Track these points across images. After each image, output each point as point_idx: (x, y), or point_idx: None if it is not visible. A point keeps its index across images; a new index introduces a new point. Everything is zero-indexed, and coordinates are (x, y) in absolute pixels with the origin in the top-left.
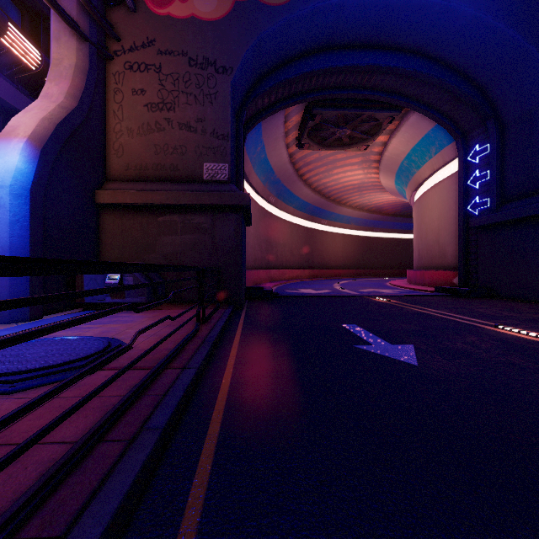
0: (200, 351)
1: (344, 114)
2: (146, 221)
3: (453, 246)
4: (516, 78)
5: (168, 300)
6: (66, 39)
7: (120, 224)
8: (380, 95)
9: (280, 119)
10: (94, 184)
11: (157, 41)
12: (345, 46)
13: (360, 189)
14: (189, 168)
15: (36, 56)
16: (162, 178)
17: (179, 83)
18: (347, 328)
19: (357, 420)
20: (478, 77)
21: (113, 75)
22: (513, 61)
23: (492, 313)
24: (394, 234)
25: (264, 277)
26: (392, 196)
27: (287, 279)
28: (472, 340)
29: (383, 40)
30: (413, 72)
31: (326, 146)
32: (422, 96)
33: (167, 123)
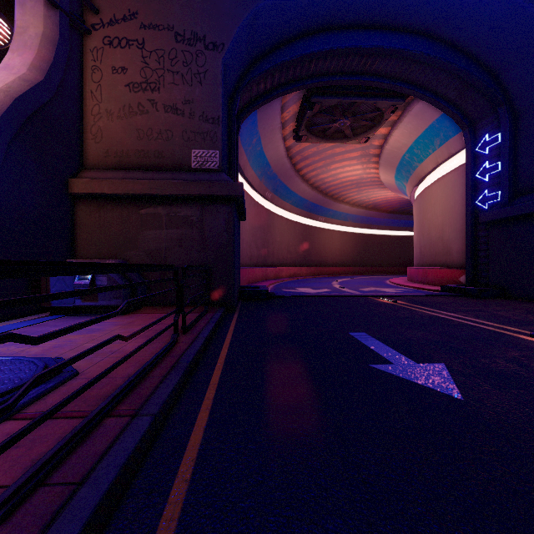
0: (168, 380)
1: (344, 103)
2: (127, 214)
3: (459, 242)
4: (533, 60)
5: (115, 313)
6: (31, 4)
7: (97, 217)
8: (383, 82)
9: (277, 108)
10: (68, 172)
11: (139, 14)
12: (347, 26)
13: (359, 185)
14: (176, 154)
15: (5, 30)
16: (146, 166)
17: (165, 61)
18: (356, 338)
19: (410, 533)
20: (490, 59)
21: (90, 51)
22: (530, 40)
23: (516, 317)
24: (392, 231)
25: (260, 275)
26: (390, 193)
27: (284, 277)
28: (515, 356)
29: (388, 19)
30: (420, 55)
31: (324, 139)
32: (428, 82)
33: (151, 105)
